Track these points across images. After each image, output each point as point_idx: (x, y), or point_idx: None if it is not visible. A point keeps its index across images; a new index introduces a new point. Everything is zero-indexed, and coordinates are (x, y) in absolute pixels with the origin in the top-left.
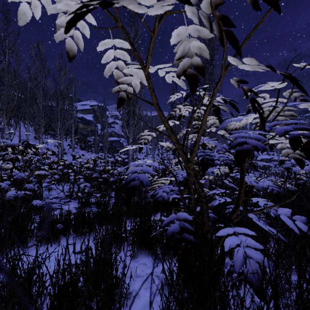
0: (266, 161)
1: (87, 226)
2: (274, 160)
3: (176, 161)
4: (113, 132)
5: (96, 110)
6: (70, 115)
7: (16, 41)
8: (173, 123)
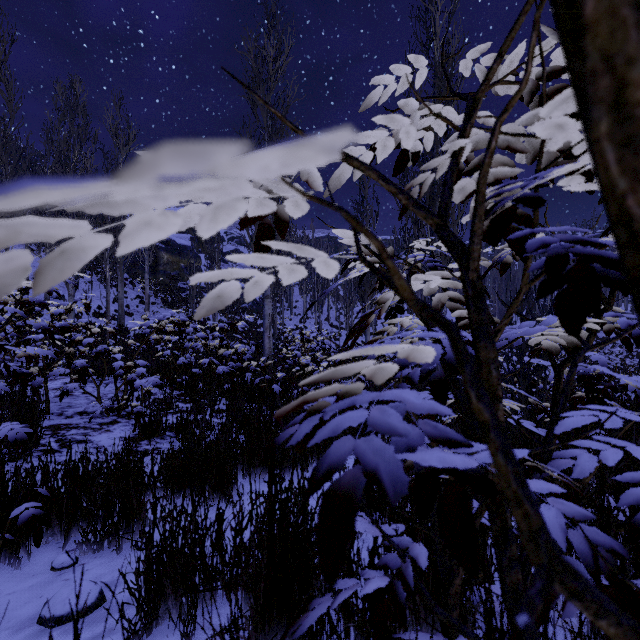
0: None
1: (120, 507)
2: None
3: (396, 300)
4: None
5: None
6: None
7: (7, 56)
8: (392, 146)
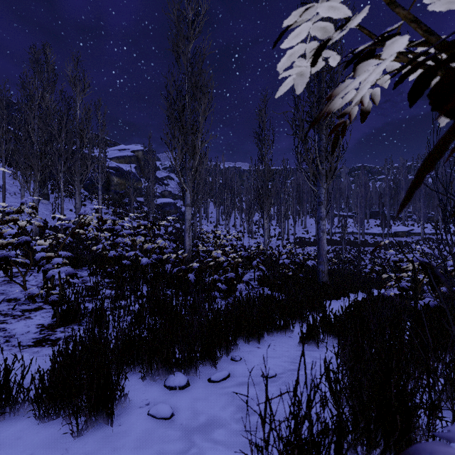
0: (402, 235)
1: None
2: (415, 234)
3: None
4: (166, 192)
5: (141, 157)
6: (95, 161)
7: None
8: None
